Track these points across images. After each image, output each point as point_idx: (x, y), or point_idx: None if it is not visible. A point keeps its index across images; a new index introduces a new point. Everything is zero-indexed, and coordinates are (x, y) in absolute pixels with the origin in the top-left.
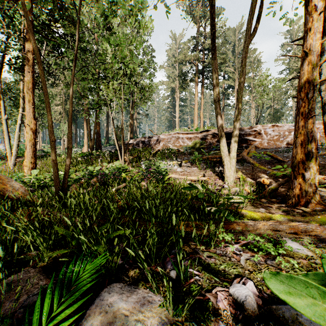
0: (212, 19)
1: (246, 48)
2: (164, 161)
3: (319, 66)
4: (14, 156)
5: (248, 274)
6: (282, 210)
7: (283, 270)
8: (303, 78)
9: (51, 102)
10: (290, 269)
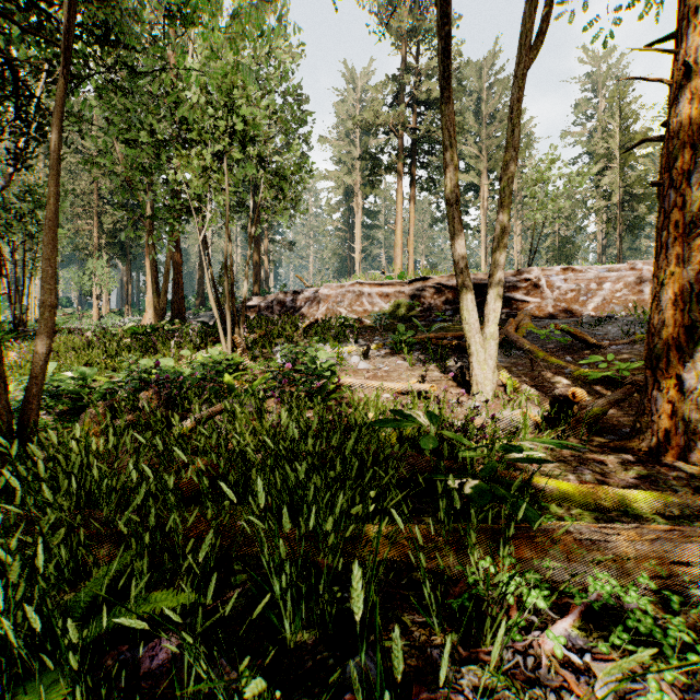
0: None
1: (523, 78)
2: (328, 346)
3: None
4: None
5: None
6: (635, 471)
7: None
8: (679, 134)
9: (62, 207)
10: None
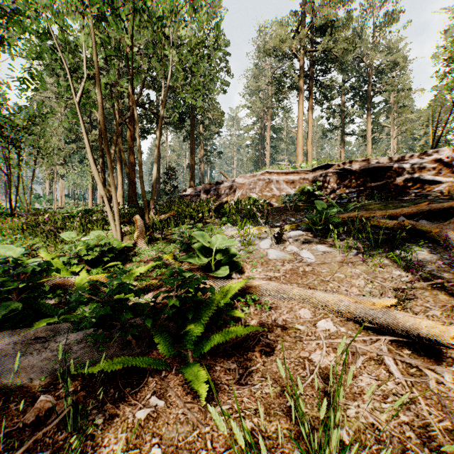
0: None
1: None
2: (236, 227)
3: None
4: None
5: None
6: None
7: None
8: None
9: (43, 121)
10: None
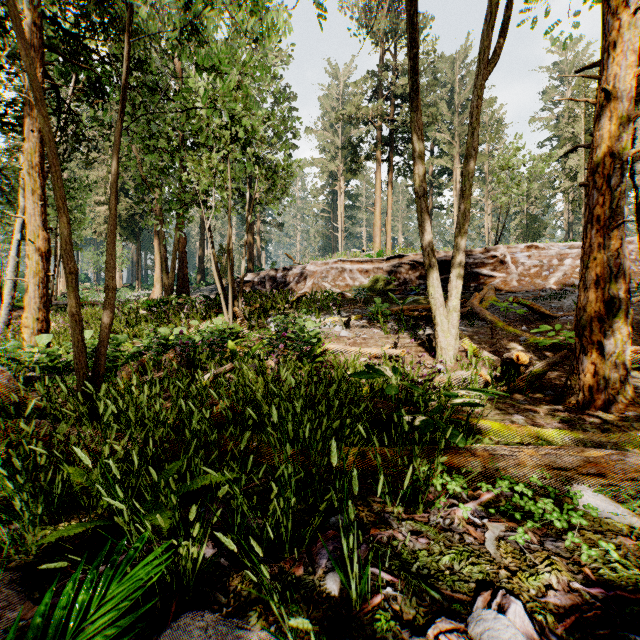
0: (412, 26)
1: (481, 88)
2: (314, 317)
3: (633, 121)
4: (6, 306)
5: (508, 580)
6: (560, 418)
7: (586, 565)
8: (601, 145)
9: (86, 197)
10: (599, 564)
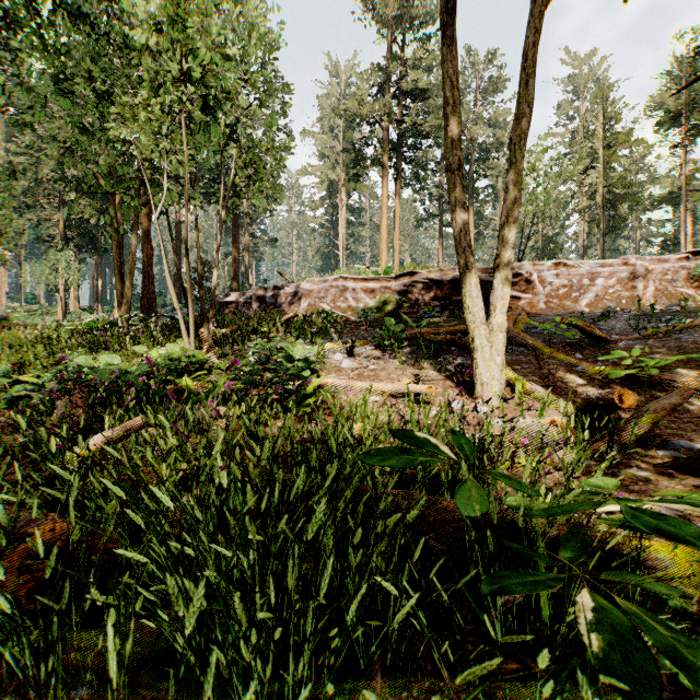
0: None
1: (536, 21)
2: (308, 343)
3: None
4: None
5: None
6: None
7: None
8: None
9: (13, 189)
10: None
